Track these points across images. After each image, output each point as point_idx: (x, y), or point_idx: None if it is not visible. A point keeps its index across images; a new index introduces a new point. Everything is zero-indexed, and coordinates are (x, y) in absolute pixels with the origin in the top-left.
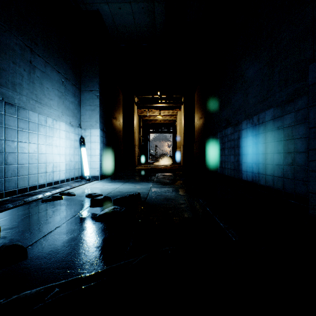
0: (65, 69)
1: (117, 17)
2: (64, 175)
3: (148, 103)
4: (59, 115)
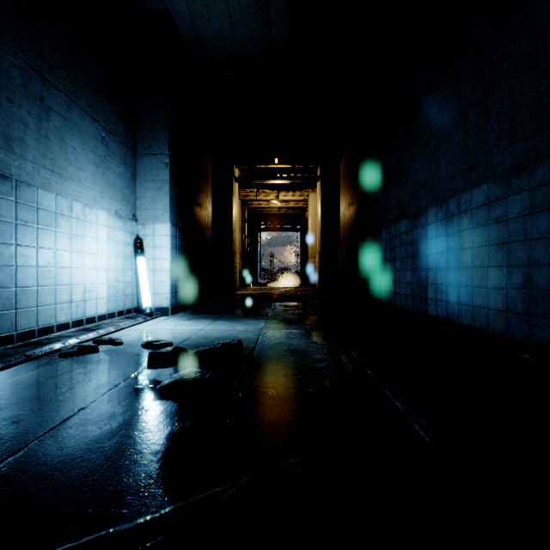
0: (107, 115)
1: (202, 23)
2: (106, 306)
3: (258, 178)
4: (97, 197)
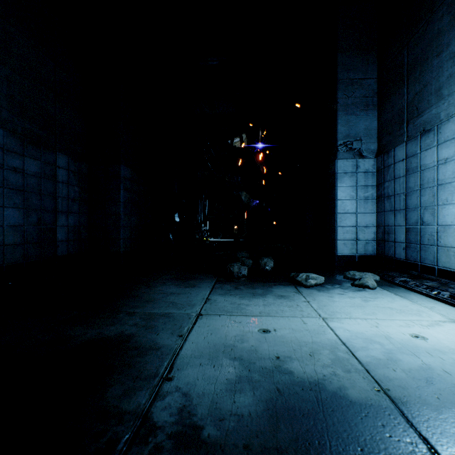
0: None
1: None
2: None
3: None
4: None
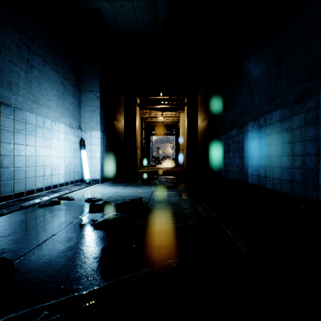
0: (64, 69)
1: (119, 15)
2: (64, 178)
3: (151, 104)
4: (58, 116)
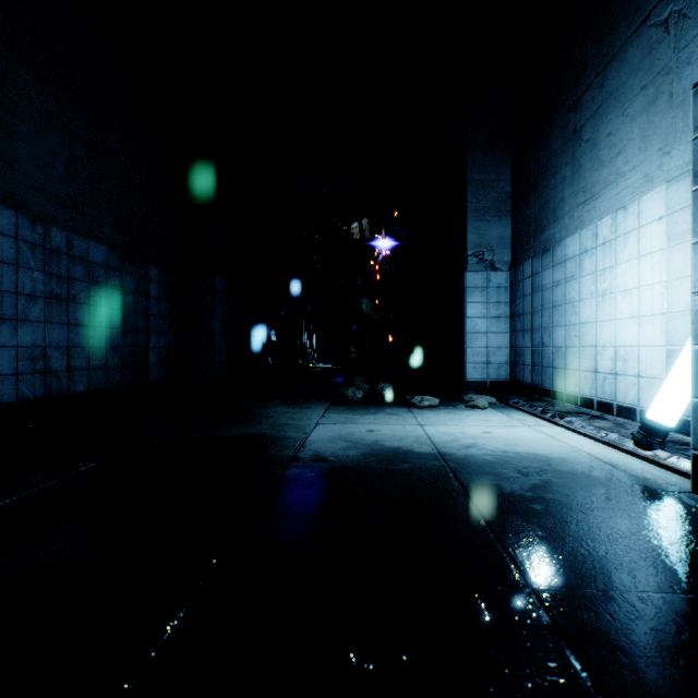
0: None
1: None
2: None
3: None
4: (652, 169)
